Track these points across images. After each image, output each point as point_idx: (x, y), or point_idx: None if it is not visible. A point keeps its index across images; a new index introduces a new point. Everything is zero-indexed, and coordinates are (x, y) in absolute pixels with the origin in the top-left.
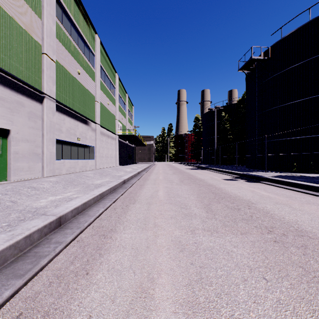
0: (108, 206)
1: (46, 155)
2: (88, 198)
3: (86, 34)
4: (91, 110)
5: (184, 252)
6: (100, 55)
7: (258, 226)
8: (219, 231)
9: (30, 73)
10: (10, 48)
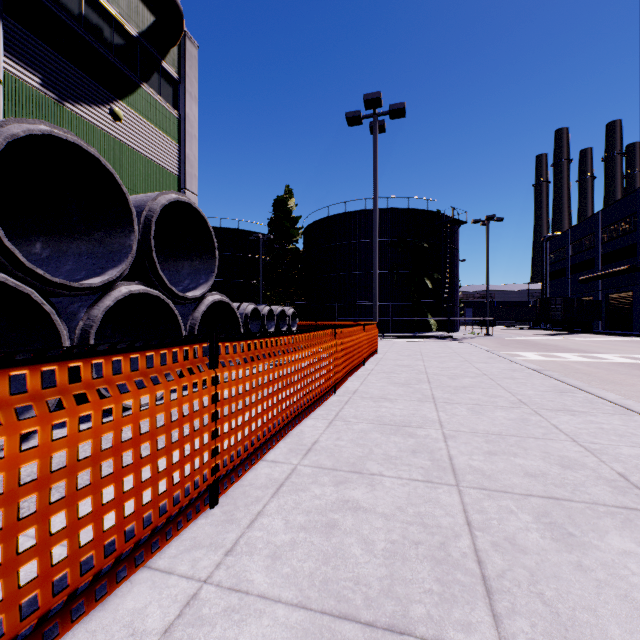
0: None
1: None
2: None
3: None
4: None
5: None
6: None
7: None
8: None
9: None
10: None
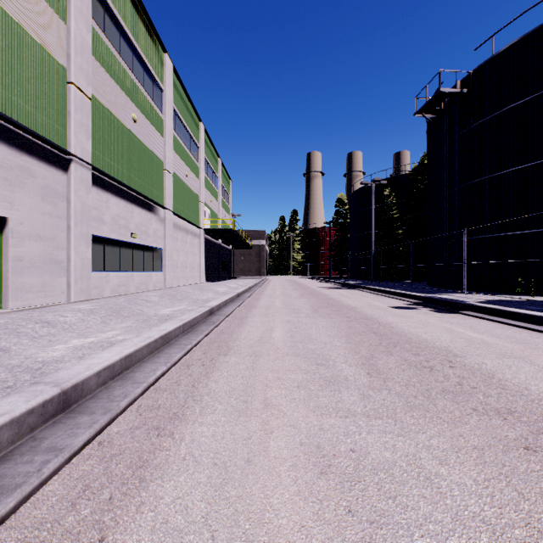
0: (177, 361)
1: (75, 264)
2: (137, 346)
3: (148, 53)
4: (157, 186)
5: (329, 476)
6: (173, 90)
7: (481, 407)
8: (400, 420)
9: (44, 117)
10: (8, 71)
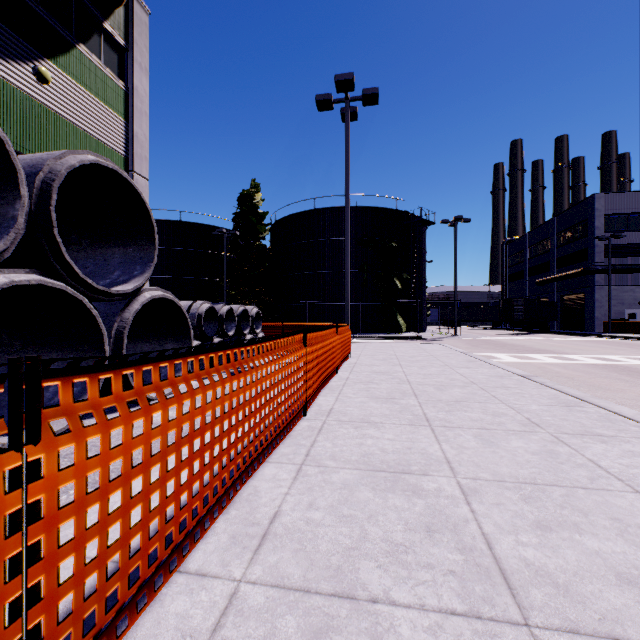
0: None
1: None
2: None
3: None
4: None
5: None
6: None
7: None
8: None
9: None
10: None
